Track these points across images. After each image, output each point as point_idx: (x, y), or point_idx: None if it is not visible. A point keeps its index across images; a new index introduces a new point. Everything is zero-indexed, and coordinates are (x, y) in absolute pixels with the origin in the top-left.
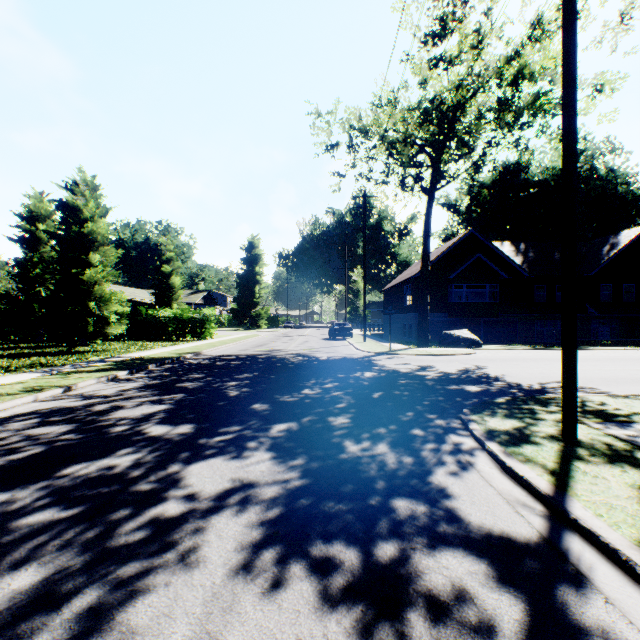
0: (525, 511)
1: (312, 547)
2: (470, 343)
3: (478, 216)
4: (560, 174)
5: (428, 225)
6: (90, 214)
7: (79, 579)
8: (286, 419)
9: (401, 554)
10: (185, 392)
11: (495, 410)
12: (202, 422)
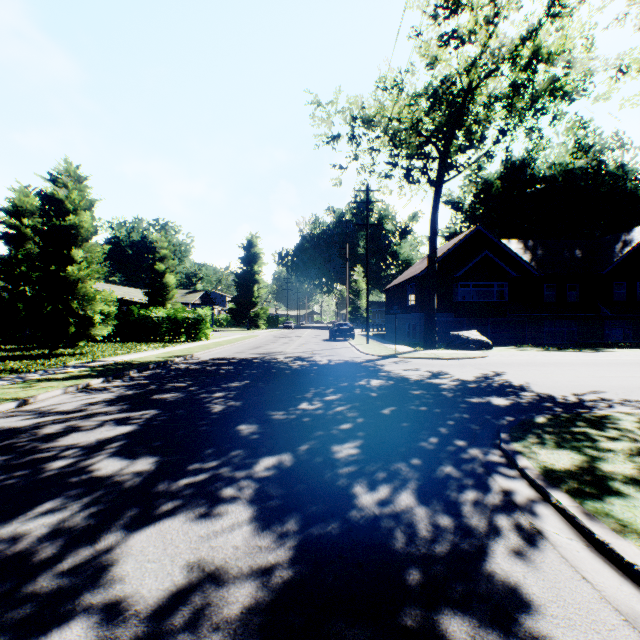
0: None
1: None
2: (480, 345)
3: (482, 214)
4: (568, 170)
5: (435, 219)
6: (73, 207)
7: None
8: (277, 448)
9: None
10: (161, 407)
11: (541, 435)
12: (169, 453)
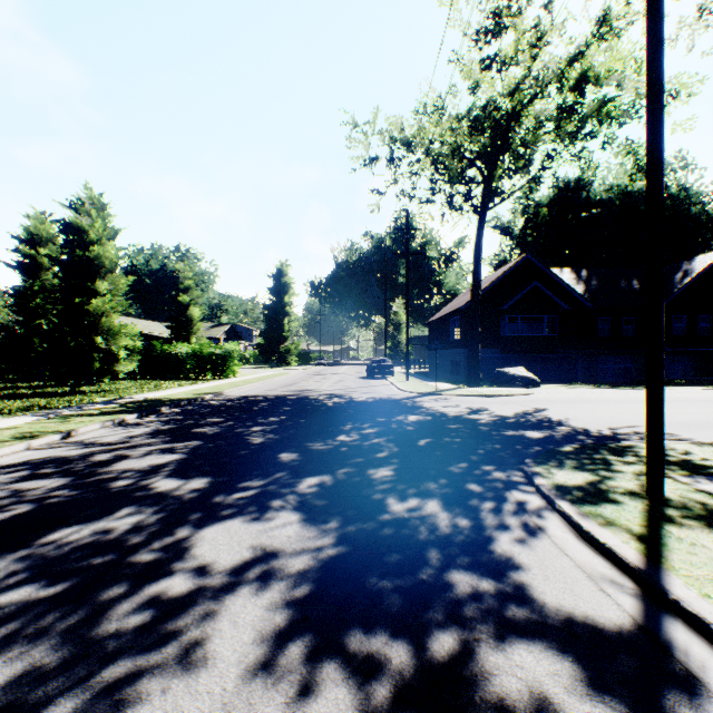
0: (611, 589)
1: (350, 638)
2: (526, 382)
3: (534, 240)
4: (626, 193)
5: (479, 249)
6: (97, 236)
7: (52, 684)
8: (318, 471)
9: (462, 648)
10: (202, 439)
11: (563, 460)
12: (219, 475)
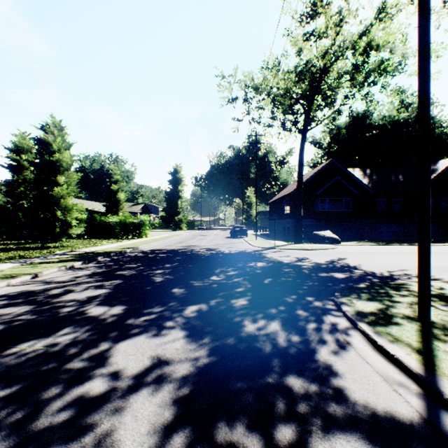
0: (401, 389)
1: (218, 430)
2: (332, 240)
3: (336, 150)
4: (394, 120)
5: (302, 156)
6: (58, 147)
7: None
8: (198, 301)
9: (299, 438)
10: (122, 278)
11: (360, 294)
12: (132, 304)
